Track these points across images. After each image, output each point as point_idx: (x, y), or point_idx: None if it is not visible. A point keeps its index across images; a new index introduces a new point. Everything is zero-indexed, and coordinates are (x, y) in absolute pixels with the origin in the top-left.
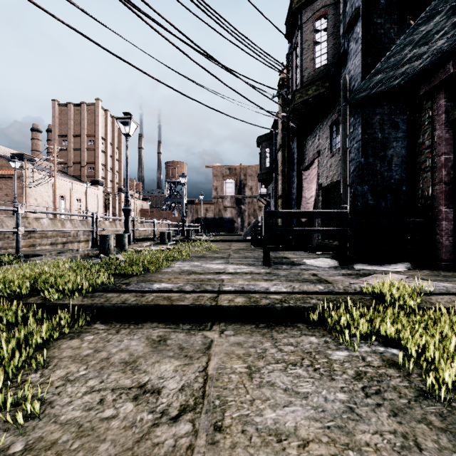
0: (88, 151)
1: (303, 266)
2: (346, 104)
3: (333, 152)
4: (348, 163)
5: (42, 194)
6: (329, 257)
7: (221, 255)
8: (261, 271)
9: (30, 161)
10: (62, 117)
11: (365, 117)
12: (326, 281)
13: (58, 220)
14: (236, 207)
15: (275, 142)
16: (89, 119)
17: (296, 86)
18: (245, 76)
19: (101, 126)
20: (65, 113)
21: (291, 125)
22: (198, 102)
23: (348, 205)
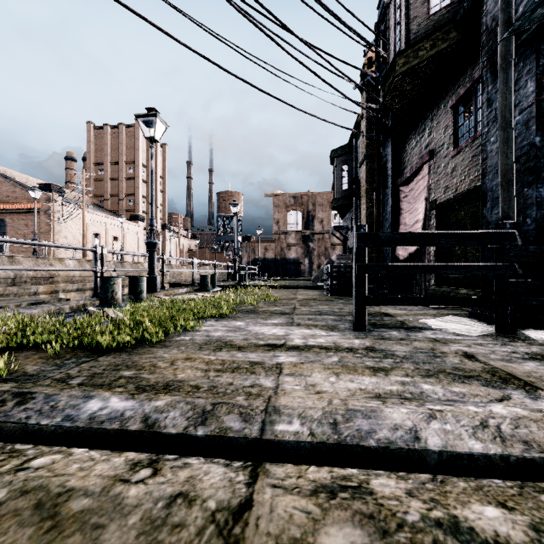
0: (127, 181)
1: (430, 333)
2: (512, 33)
3: (459, 147)
4: (513, 144)
5: (73, 232)
6: (460, 314)
7: (282, 308)
8: (354, 344)
9: (59, 192)
10: (98, 142)
11: (542, 62)
12: (514, 376)
13: (87, 261)
14: (303, 245)
15: (355, 156)
16: (128, 143)
17: (394, 54)
18: (317, 47)
19: (142, 151)
20: (102, 137)
21: (383, 121)
22: (248, 83)
23: (514, 221)
